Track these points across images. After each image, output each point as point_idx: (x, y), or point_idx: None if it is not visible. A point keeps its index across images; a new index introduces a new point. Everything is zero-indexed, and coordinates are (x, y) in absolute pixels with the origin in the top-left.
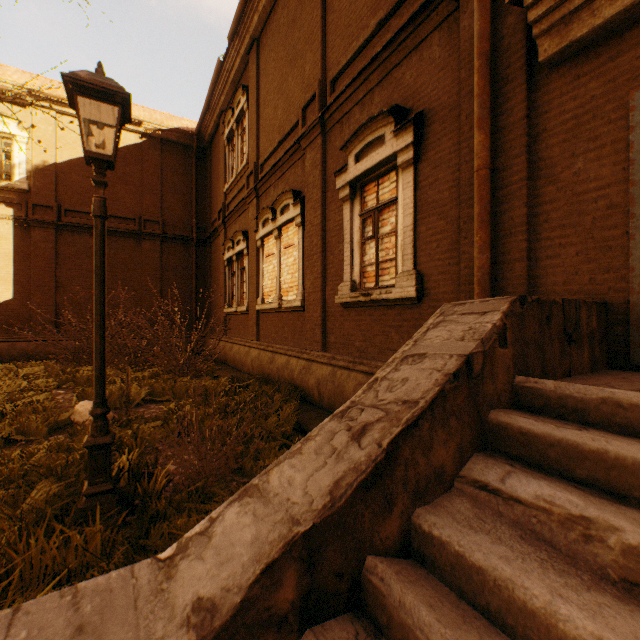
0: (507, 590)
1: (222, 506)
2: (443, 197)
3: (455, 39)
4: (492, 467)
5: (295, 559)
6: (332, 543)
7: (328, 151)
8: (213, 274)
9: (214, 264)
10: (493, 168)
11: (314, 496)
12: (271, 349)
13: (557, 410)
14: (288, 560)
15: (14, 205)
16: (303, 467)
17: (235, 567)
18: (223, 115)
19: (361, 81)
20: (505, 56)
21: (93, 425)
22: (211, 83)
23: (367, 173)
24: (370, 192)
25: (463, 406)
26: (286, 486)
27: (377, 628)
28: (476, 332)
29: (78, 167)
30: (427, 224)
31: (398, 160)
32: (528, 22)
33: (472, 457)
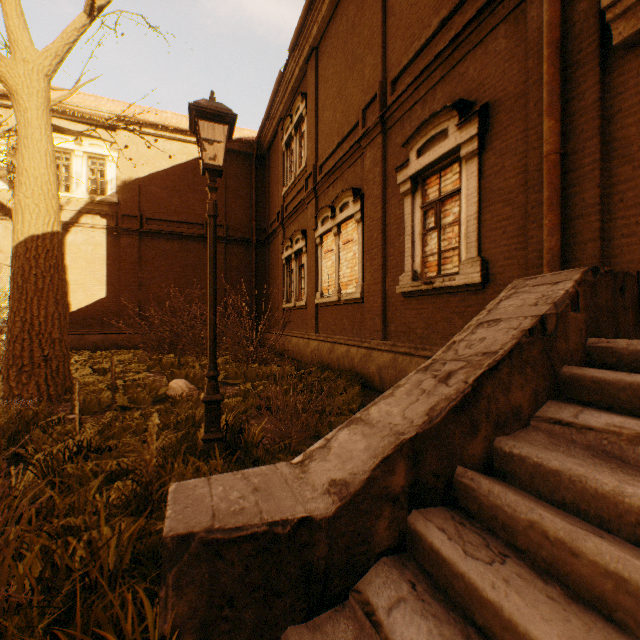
0: (580, 483)
1: (333, 431)
2: (509, 184)
3: (522, 30)
4: (565, 408)
5: (404, 456)
6: (430, 450)
7: (388, 148)
8: (271, 273)
9: (272, 263)
10: (563, 152)
11: (413, 418)
12: (330, 340)
13: (629, 365)
14: (399, 456)
15: (107, 216)
16: (398, 404)
17: (356, 462)
18: (281, 122)
19: (423, 79)
20: (576, 42)
21: (208, 385)
22: (272, 94)
23: (429, 167)
24: (431, 185)
25: (537, 358)
26: (386, 416)
27: (468, 516)
28: (549, 298)
29: (156, 180)
30: (492, 212)
31: (462, 152)
32: (601, 8)
33: (546, 403)
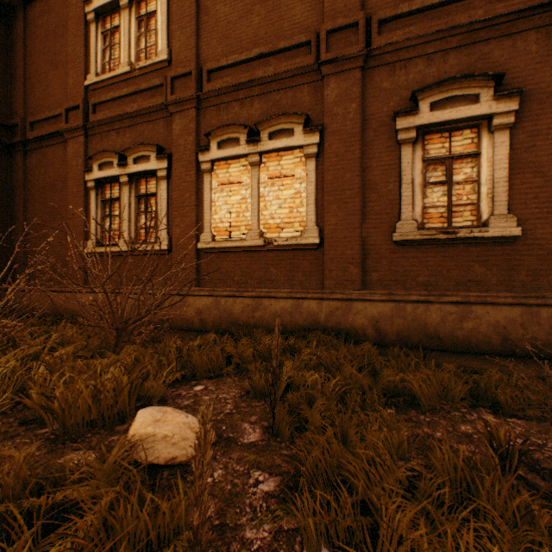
0: None
1: None
2: (541, 161)
3: None
4: None
5: None
6: None
7: (367, 88)
8: (34, 197)
9: (38, 183)
10: None
11: None
12: (252, 294)
13: None
14: None
15: None
16: None
17: None
18: None
19: (438, 37)
20: None
21: None
22: None
23: (444, 123)
24: (431, 142)
25: None
26: None
27: None
28: None
29: None
30: (522, 179)
31: (495, 121)
32: None
33: None
